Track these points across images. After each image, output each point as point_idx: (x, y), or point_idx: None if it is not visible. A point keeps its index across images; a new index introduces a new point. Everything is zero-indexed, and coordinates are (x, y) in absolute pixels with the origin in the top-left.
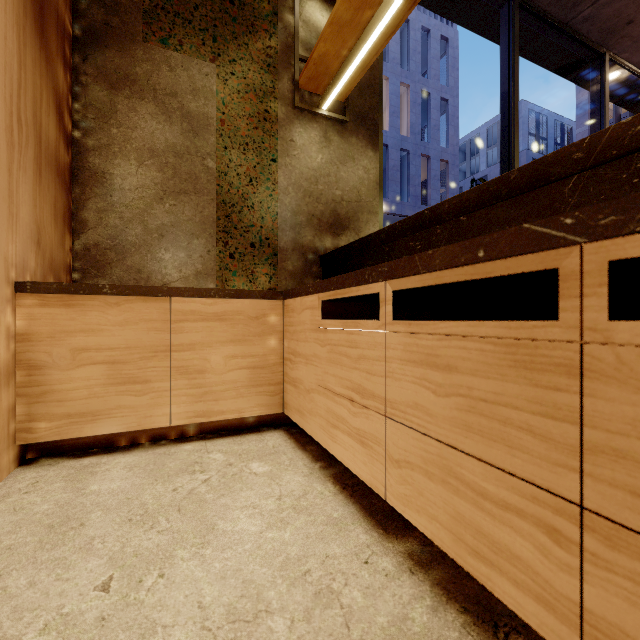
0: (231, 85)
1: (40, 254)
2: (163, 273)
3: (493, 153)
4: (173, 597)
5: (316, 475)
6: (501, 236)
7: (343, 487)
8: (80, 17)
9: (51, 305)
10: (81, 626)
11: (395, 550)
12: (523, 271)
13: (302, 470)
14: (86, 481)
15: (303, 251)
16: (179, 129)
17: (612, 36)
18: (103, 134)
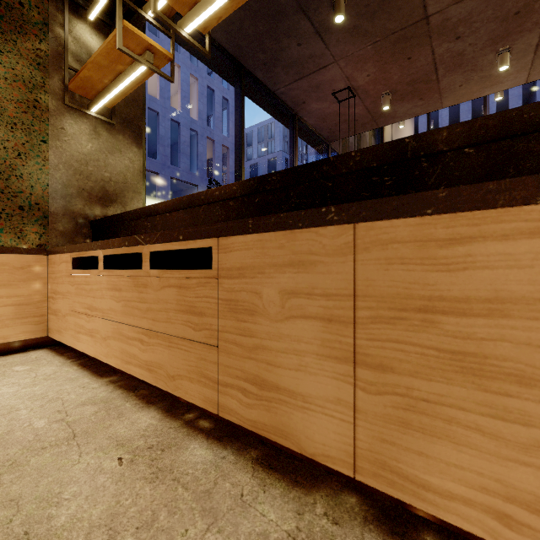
0: None
1: None
2: None
3: (262, 148)
4: None
5: (67, 365)
6: (131, 238)
7: (84, 366)
8: None
9: None
10: None
11: (103, 381)
12: (136, 252)
13: (57, 364)
14: None
15: (74, 216)
16: None
17: (297, 106)
18: None
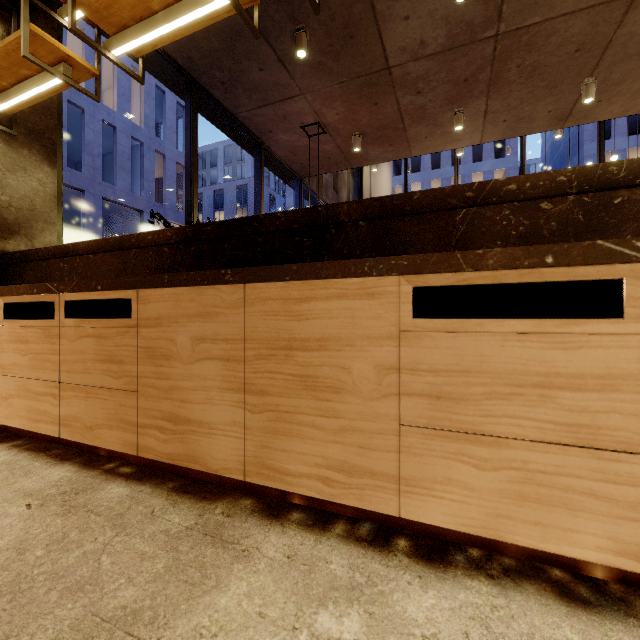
0: None
1: None
2: None
3: (229, 171)
4: None
5: None
6: (41, 285)
7: None
8: None
9: None
10: None
11: (3, 446)
12: (48, 300)
13: None
14: None
15: None
16: None
17: (263, 135)
18: None
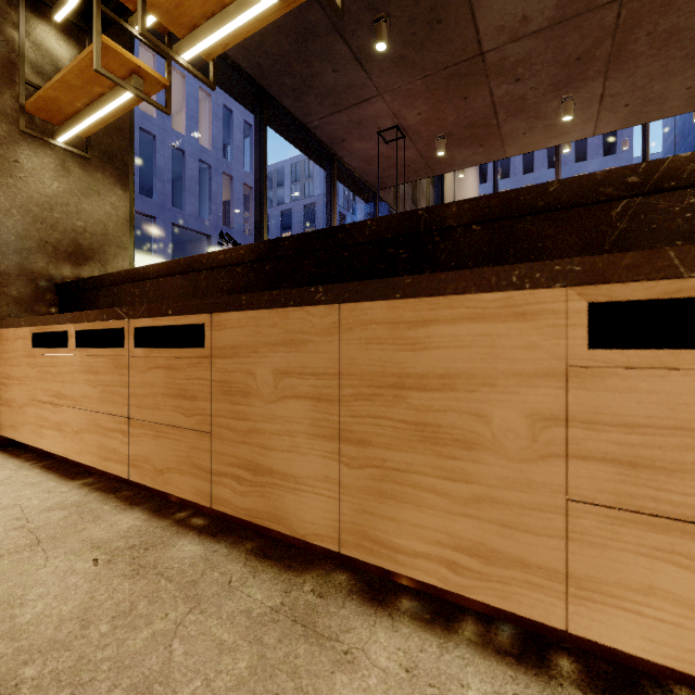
0: None
1: None
2: None
3: (297, 189)
4: None
5: (25, 468)
6: (110, 311)
7: (49, 469)
8: None
9: None
10: None
11: (75, 484)
12: (117, 327)
13: (11, 468)
14: None
15: (33, 277)
16: None
17: (336, 145)
18: None
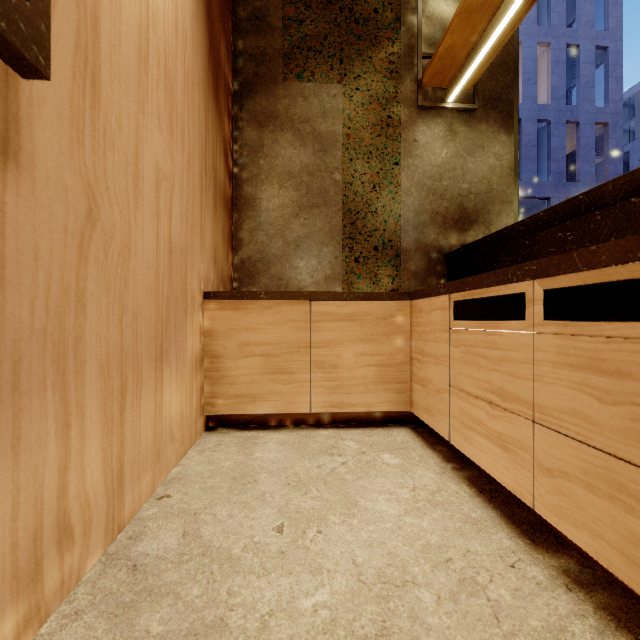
0: (356, 100)
1: (216, 269)
2: (298, 279)
3: None
4: (331, 550)
5: (449, 475)
6: None
7: (479, 491)
8: (238, 75)
9: (225, 309)
10: (268, 553)
11: (546, 563)
12: None
13: (433, 468)
14: (252, 449)
15: (426, 250)
16: (311, 150)
17: None
18: (254, 166)
